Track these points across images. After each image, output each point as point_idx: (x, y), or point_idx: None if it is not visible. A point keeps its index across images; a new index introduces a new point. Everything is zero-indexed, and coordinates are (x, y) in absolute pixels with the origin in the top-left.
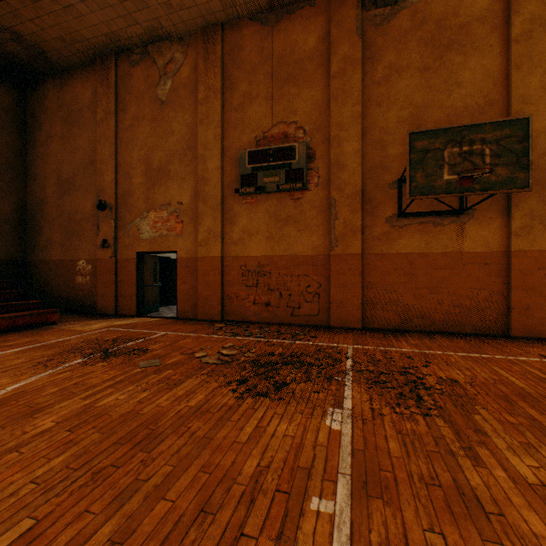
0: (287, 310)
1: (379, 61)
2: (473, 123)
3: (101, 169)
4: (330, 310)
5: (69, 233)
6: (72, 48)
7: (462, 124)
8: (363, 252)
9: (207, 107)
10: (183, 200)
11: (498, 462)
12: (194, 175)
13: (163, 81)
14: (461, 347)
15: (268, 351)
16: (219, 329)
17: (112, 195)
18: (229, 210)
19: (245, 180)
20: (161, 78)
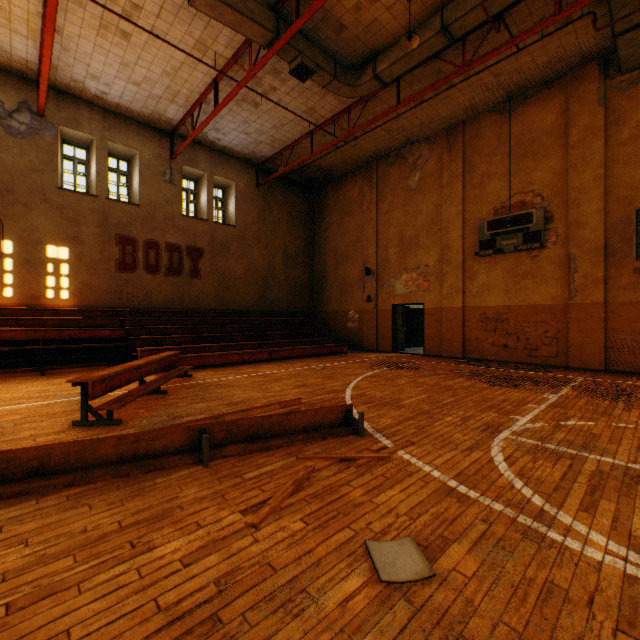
0: (523, 351)
1: (624, 124)
2: None
3: (366, 245)
4: (568, 352)
5: (342, 292)
6: (349, 164)
7: None
8: (605, 301)
9: (450, 189)
10: (429, 264)
11: (639, 412)
12: (438, 243)
13: (412, 174)
14: None
15: (506, 374)
16: (463, 363)
17: (373, 263)
18: (469, 269)
19: (483, 244)
20: (411, 171)
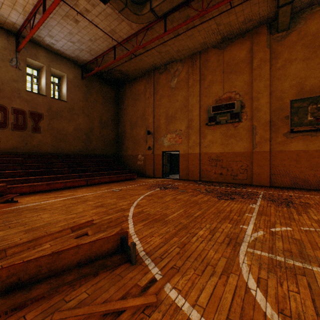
0: (230, 176)
1: (279, 58)
2: None
3: (148, 118)
4: (252, 177)
5: (135, 144)
6: (138, 71)
7: (317, 95)
8: (270, 150)
9: (193, 88)
10: (182, 129)
11: (307, 216)
12: (186, 118)
13: (173, 79)
14: None
15: (224, 191)
16: (200, 183)
17: (152, 128)
18: (203, 132)
19: (210, 119)
20: (172, 78)
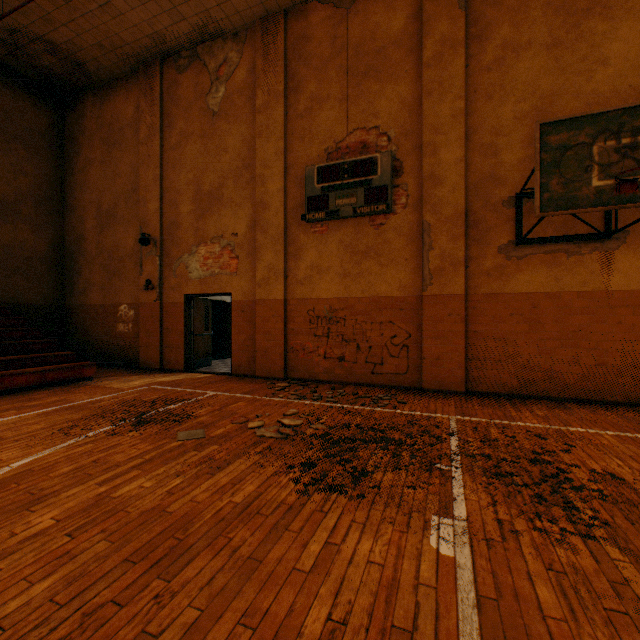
0: (366, 366)
1: (489, 40)
2: (637, 103)
3: (145, 197)
4: (423, 367)
5: (110, 273)
6: (112, 56)
7: (621, 107)
8: (466, 293)
9: (267, 115)
10: (239, 231)
11: None
12: (251, 200)
13: (215, 88)
14: (612, 423)
15: (342, 422)
16: (281, 390)
17: (156, 228)
18: (294, 241)
19: (313, 203)
20: (213, 84)
